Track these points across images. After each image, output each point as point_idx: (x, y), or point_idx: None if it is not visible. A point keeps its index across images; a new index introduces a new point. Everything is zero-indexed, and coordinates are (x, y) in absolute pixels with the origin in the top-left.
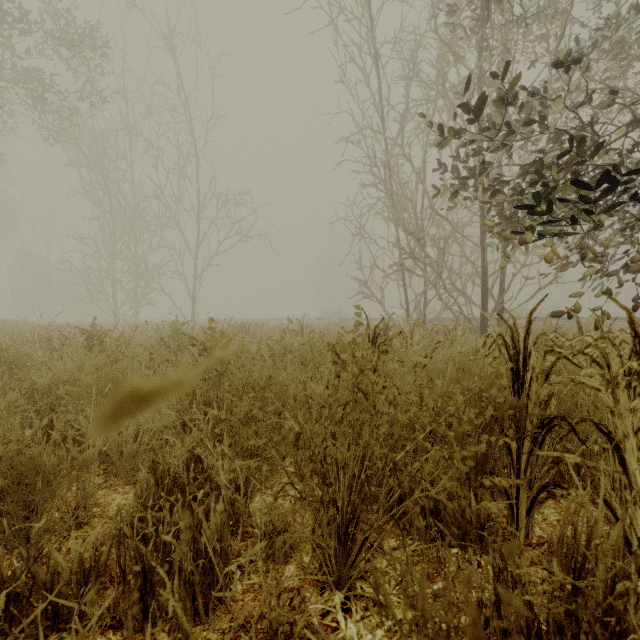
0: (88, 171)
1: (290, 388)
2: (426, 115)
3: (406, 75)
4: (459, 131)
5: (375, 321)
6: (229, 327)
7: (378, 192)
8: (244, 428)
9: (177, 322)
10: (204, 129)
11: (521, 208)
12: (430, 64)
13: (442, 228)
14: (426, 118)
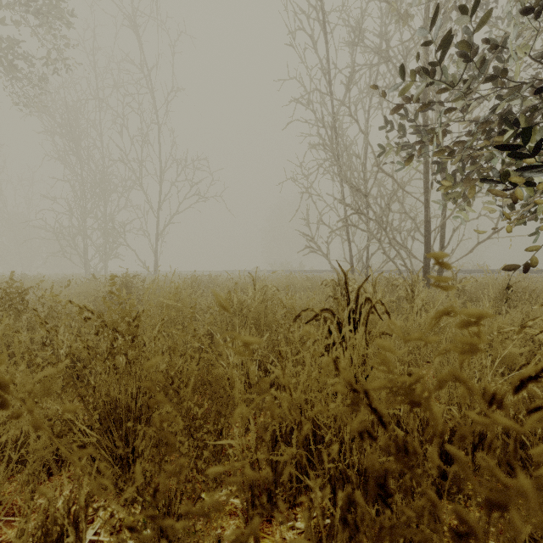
0: (62, 138)
1: (237, 384)
2: (369, 81)
3: (352, 41)
4: (422, 72)
5: (318, 273)
6: (171, 283)
7: (325, 152)
8: (157, 467)
9: (127, 275)
10: (165, 100)
11: (501, 149)
12: (373, 33)
13: (383, 187)
14: (369, 84)
